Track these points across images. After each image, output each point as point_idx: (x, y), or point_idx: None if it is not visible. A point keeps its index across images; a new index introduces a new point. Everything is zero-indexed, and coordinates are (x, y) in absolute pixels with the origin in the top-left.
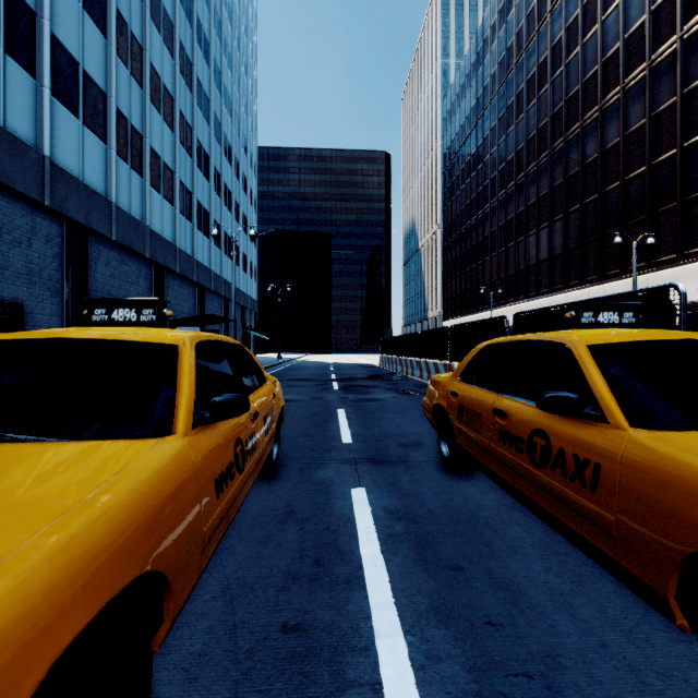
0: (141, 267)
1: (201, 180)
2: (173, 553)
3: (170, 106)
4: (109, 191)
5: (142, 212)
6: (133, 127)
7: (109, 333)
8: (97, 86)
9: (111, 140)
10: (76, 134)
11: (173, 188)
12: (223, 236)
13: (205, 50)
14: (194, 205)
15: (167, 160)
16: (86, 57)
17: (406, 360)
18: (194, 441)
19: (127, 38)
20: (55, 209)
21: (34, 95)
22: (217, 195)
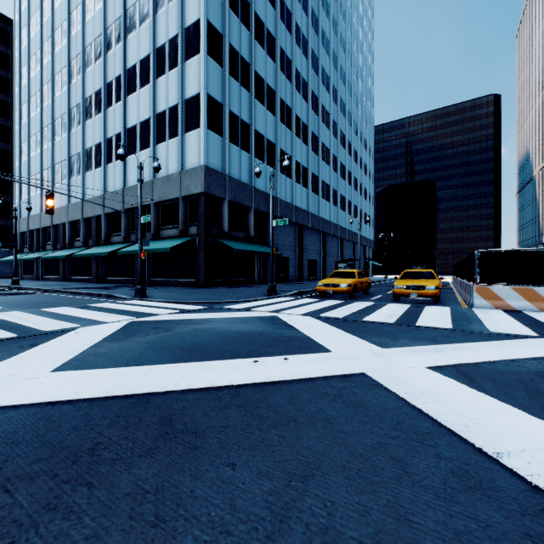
0: (317, 235)
1: (341, 182)
2: (357, 285)
3: (328, 154)
4: (308, 207)
5: (318, 211)
6: (315, 175)
7: (348, 270)
8: (305, 168)
9: (309, 186)
10: (300, 191)
11: (329, 193)
12: (352, 207)
13: (343, 110)
14: (338, 197)
15: (327, 182)
16: (302, 159)
17: (454, 278)
18: (358, 280)
19: (313, 139)
20: (295, 222)
21: (291, 185)
22: (349, 185)
